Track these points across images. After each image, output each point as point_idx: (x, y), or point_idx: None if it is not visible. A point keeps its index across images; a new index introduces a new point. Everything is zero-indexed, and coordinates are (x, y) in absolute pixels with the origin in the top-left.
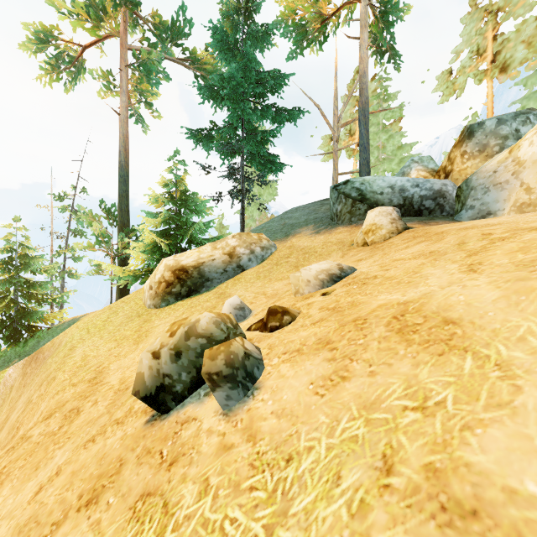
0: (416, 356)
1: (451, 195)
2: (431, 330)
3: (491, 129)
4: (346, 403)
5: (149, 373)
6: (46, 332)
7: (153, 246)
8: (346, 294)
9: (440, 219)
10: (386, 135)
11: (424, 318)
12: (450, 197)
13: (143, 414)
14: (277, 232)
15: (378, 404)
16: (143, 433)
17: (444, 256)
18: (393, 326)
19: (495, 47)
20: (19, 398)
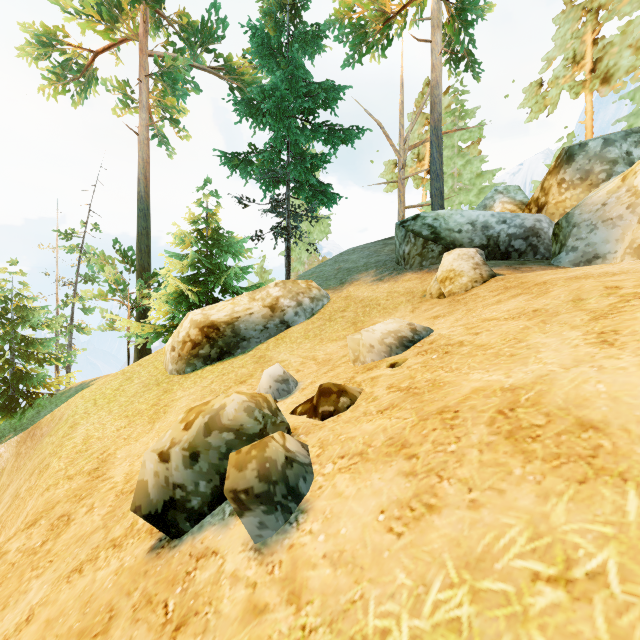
0: (542, 480)
1: (547, 233)
2: (561, 437)
3: (595, 152)
4: (437, 553)
5: (155, 482)
6: (49, 400)
7: (179, 295)
8: (423, 368)
9: (534, 263)
10: (462, 160)
11: (547, 417)
12: (545, 236)
13: (148, 535)
14: (330, 278)
15: (489, 563)
16: (144, 567)
17: (556, 317)
18: (500, 427)
19: (594, 54)
20: (7, 489)
